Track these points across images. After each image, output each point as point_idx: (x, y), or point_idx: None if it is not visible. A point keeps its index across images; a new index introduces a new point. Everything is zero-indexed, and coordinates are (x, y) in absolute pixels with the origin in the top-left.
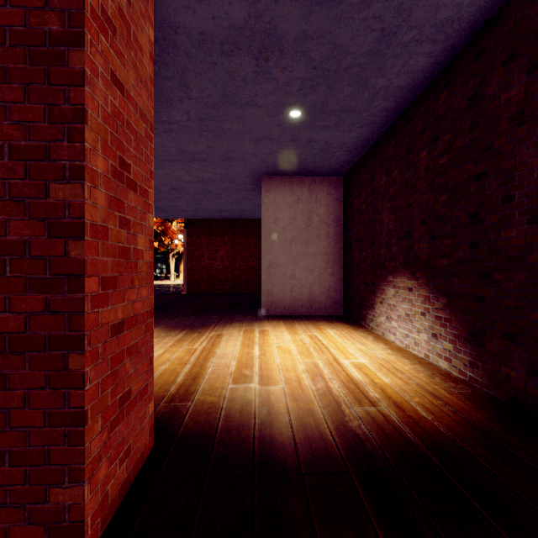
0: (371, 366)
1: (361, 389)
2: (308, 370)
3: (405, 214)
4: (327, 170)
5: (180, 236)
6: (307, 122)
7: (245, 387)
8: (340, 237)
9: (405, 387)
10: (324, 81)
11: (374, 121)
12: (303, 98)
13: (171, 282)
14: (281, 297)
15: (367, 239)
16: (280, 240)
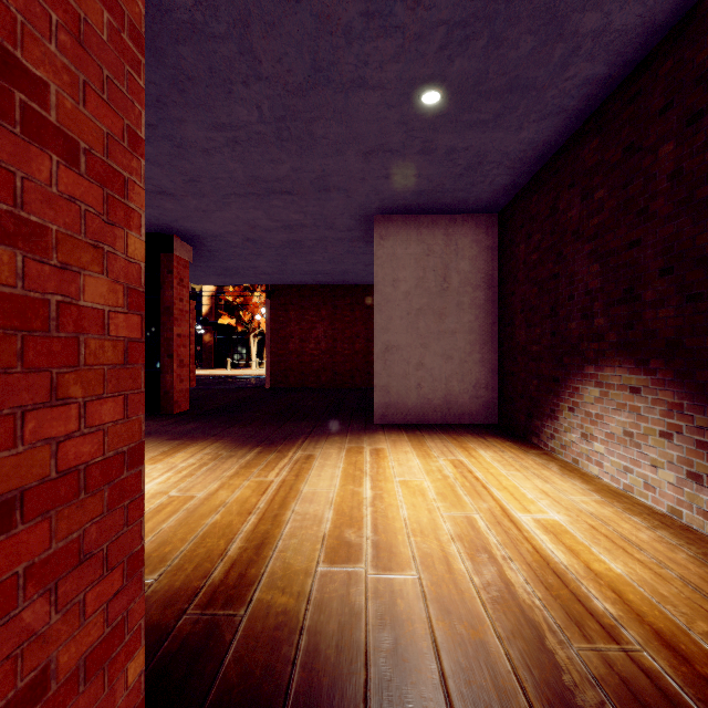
0: (574, 531)
1: (574, 589)
2: (459, 535)
3: (623, 260)
4: (474, 203)
5: (262, 310)
6: (449, 115)
7: (347, 572)
8: (494, 306)
9: (661, 587)
10: (485, 25)
11: (563, 107)
12: (447, 67)
13: (251, 371)
14: (402, 396)
15: (543, 306)
16: (401, 312)
